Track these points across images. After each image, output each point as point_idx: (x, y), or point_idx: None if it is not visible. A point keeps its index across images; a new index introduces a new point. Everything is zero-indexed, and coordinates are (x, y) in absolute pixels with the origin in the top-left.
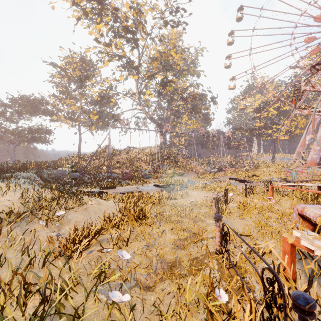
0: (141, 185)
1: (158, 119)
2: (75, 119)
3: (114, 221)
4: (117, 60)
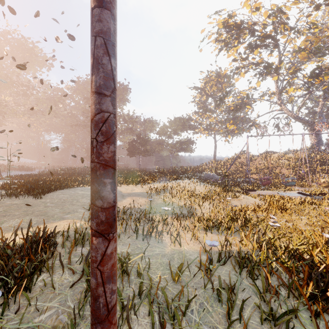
0: (282, 191)
1: (308, 113)
2: (212, 129)
3: (262, 207)
4: (253, 70)
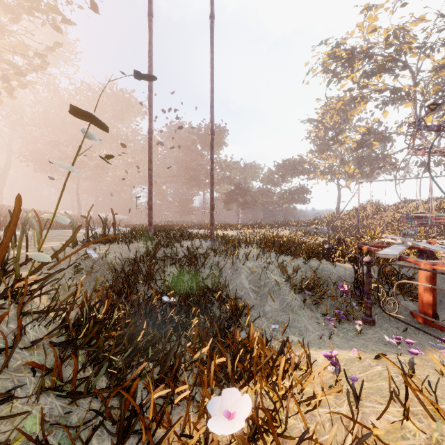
0: None
1: None
2: (333, 172)
3: None
4: (374, 100)
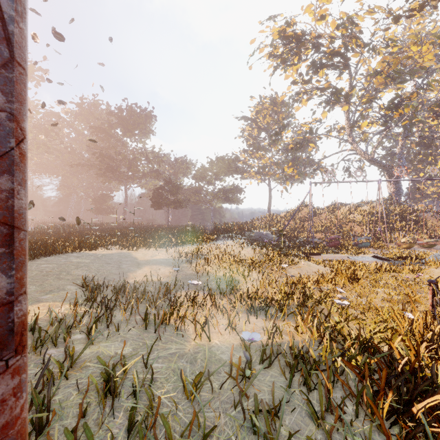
0: (353, 255)
1: (386, 155)
2: (266, 173)
3: (327, 277)
4: (318, 96)
